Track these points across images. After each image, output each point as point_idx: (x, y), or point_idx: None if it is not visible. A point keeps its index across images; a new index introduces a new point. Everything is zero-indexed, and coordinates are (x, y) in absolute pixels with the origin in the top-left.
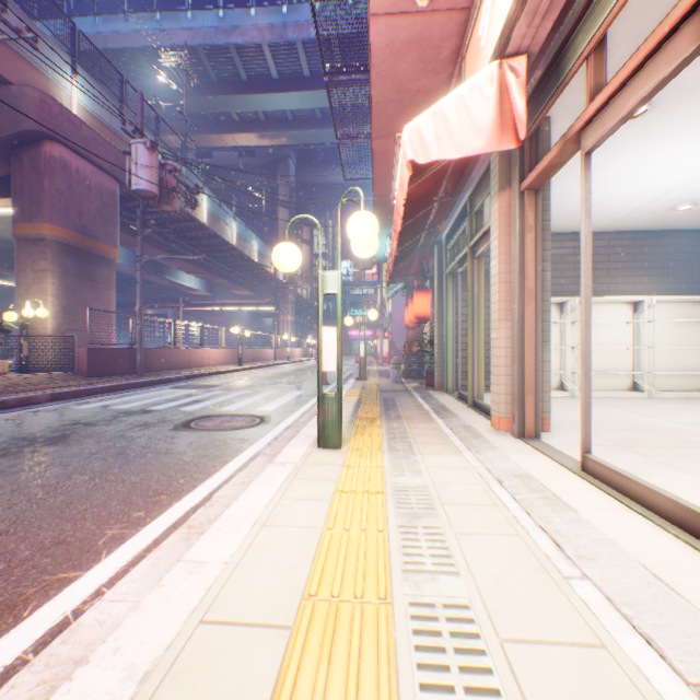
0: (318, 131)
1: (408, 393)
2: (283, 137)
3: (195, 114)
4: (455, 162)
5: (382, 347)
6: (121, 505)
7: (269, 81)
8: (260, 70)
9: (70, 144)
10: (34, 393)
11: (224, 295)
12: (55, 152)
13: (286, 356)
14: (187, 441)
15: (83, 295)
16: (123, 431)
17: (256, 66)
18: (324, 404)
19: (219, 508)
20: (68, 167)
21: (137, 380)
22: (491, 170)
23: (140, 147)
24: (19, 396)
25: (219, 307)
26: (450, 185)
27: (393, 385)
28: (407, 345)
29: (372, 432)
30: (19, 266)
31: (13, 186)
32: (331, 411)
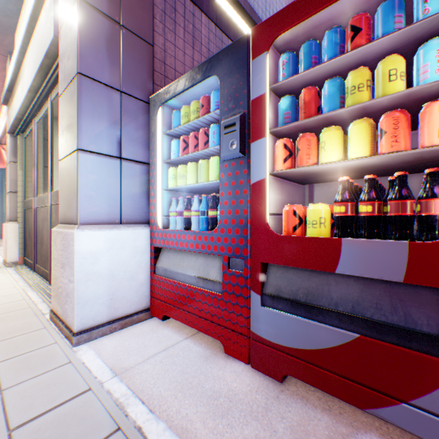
0: None
1: None
2: None
3: None
4: None
5: None
6: None
7: None
8: None
9: None
10: None
11: None
12: None
13: None
14: None
15: None
16: None
17: None
18: None
19: None
20: None
21: None
22: None
23: None
24: None
25: None
26: None
27: None
28: None
29: None
30: None
31: None
32: None
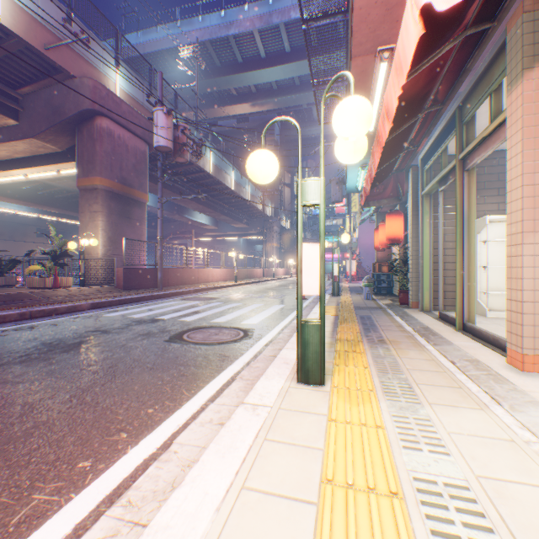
0: (297, 95)
1: (383, 310)
2: (269, 103)
3: (205, 94)
4: (455, 52)
5: (350, 267)
6: (74, 446)
7: (258, 60)
8: (252, 52)
9: (113, 118)
10: (79, 302)
11: (226, 228)
12: (103, 124)
13: (271, 274)
14: (174, 355)
15: (123, 229)
16: (126, 340)
17: (248, 49)
18: (303, 332)
19: (173, 467)
20: (112, 135)
21: (156, 292)
22: (507, 51)
23: (159, 113)
24: (67, 305)
25: (222, 238)
26: (441, 88)
27: (365, 302)
28: (376, 265)
29: (356, 361)
30: (81, 209)
31: (77, 152)
32: (312, 342)
